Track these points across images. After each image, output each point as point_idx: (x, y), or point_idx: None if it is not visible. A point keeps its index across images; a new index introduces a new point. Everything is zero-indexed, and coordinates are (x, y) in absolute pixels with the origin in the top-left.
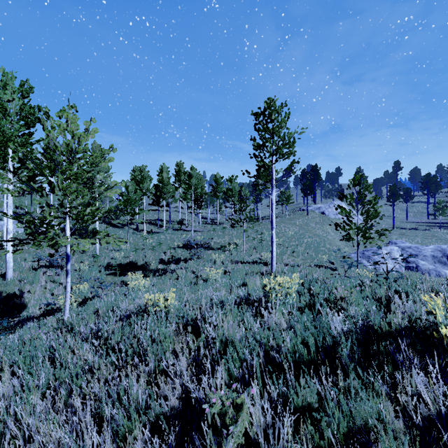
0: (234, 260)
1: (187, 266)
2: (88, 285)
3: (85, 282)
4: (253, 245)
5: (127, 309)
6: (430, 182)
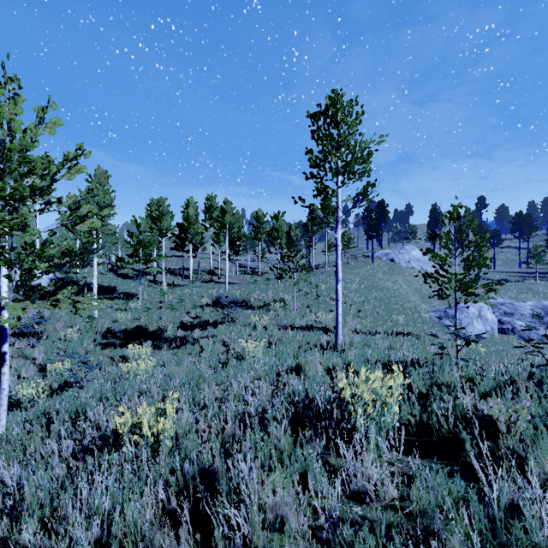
0: (282, 323)
1: (216, 333)
2: (74, 362)
3: (67, 358)
4: (306, 302)
5: (100, 421)
6: (522, 222)
